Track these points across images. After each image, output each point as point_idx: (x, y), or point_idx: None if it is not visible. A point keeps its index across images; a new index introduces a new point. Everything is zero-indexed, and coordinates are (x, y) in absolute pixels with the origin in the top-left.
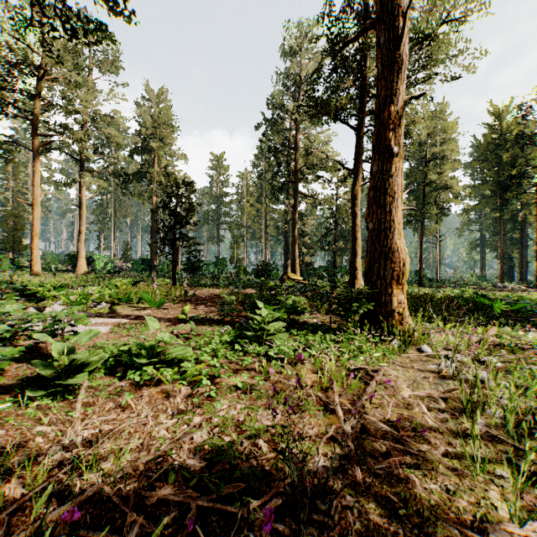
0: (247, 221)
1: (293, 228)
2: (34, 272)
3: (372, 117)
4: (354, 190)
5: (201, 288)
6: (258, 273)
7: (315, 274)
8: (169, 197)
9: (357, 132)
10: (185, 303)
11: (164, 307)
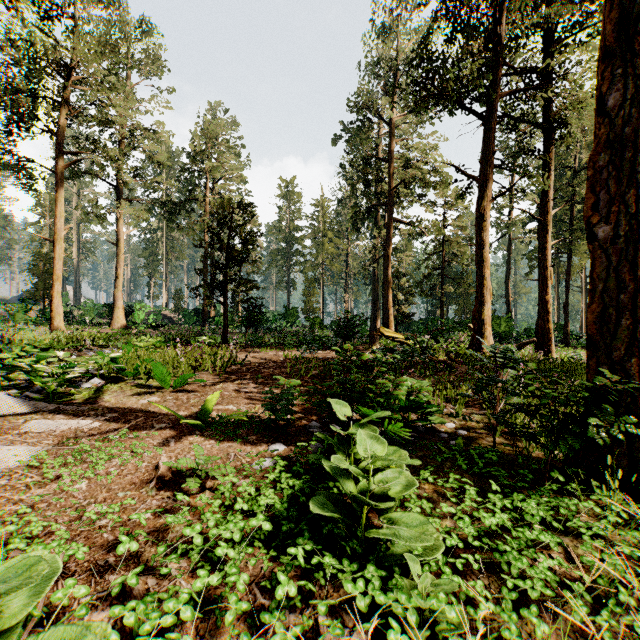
0: (324, 260)
1: (385, 267)
2: (54, 326)
3: (505, 101)
4: (480, 206)
5: (260, 349)
6: (338, 329)
7: (424, 331)
8: (217, 225)
9: (485, 121)
10: (225, 378)
11: (188, 387)
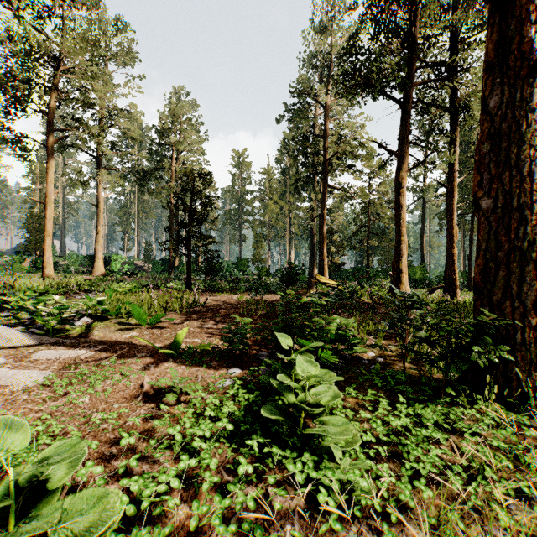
0: (270, 219)
1: (321, 225)
2: (46, 274)
3: (419, 89)
4: (398, 176)
5: (218, 293)
6: (282, 276)
7: (352, 279)
8: (182, 190)
9: (402, 106)
10: (190, 317)
11: (160, 324)
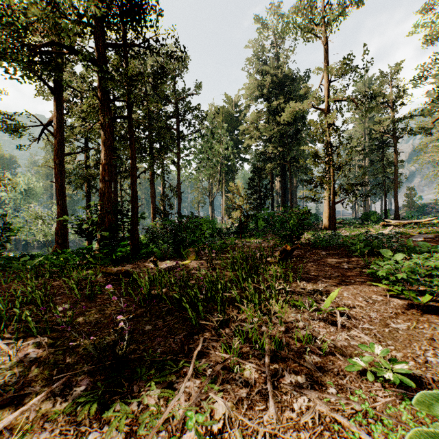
0: None
1: None
2: None
3: None
4: None
5: None
6: None
7: None
8: None
9: None
10: None
11: None
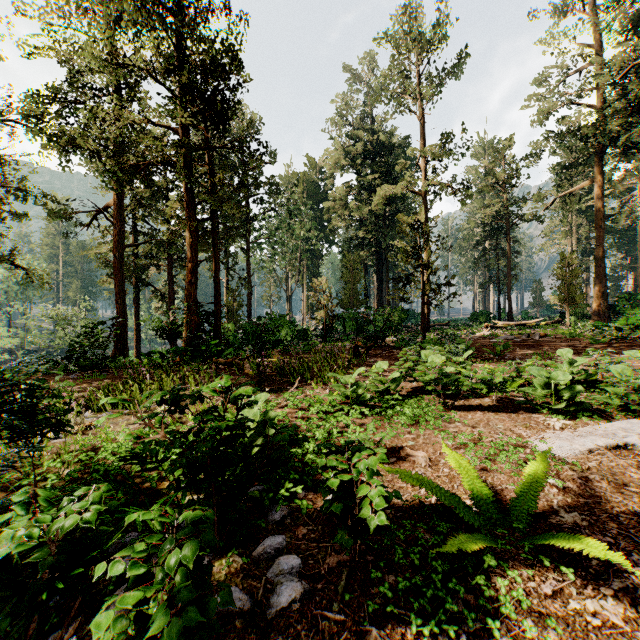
0: None
1: None
2: None
3: None
4: None
5: None
6: None
7: None
8: None
9: None
10: None
11: None
